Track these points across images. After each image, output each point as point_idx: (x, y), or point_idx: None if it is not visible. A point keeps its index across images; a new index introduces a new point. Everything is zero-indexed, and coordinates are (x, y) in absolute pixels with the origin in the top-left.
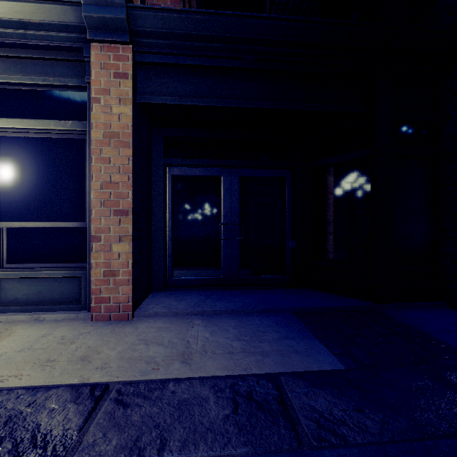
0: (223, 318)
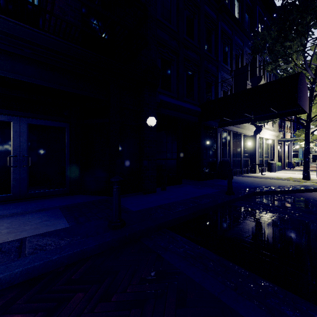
0: (2, 220)
